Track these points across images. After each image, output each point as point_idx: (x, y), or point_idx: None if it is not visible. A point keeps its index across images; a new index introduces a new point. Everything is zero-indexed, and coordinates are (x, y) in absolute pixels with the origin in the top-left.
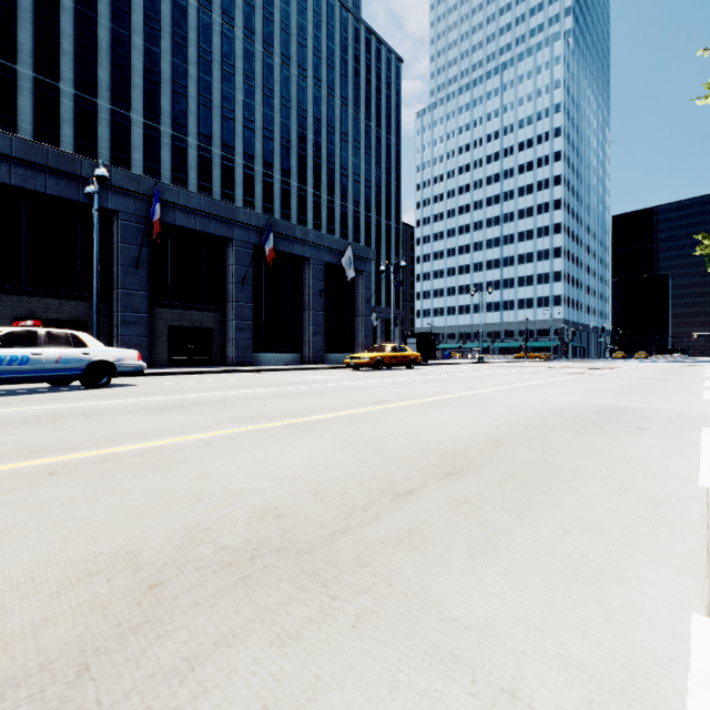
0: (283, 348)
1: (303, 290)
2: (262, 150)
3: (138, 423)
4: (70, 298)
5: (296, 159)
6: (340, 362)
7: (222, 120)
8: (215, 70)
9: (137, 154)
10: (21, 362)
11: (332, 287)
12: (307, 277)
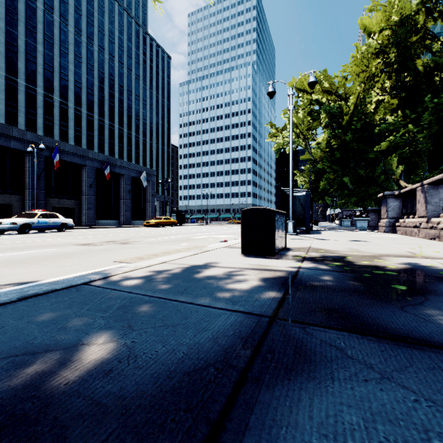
0: (110, 218)
1: (120, 189)
2: (86, 100)
3: (110, 234)
4: (3, 193)
5: (108, 107)
6: (138, 224)
7: (60, 80)
8: (56, 49)
9: (0, 95)
10: (46, 223)
11: (134, 188)
12: (123, 183)
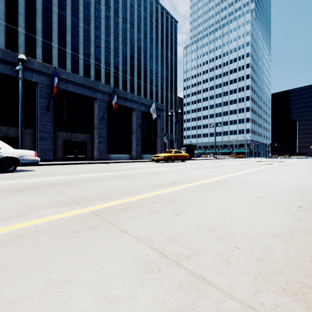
0: (122, 152)
1: (131, 124)
2: (113, 61)
3: None
4: (13, 126)
5: (129, 66)
6: (149, 158)
7: (95, 47)
8: (92, 24)
9: (55, 62)
10: None
11: (145, 123)
12: (133, 118)
